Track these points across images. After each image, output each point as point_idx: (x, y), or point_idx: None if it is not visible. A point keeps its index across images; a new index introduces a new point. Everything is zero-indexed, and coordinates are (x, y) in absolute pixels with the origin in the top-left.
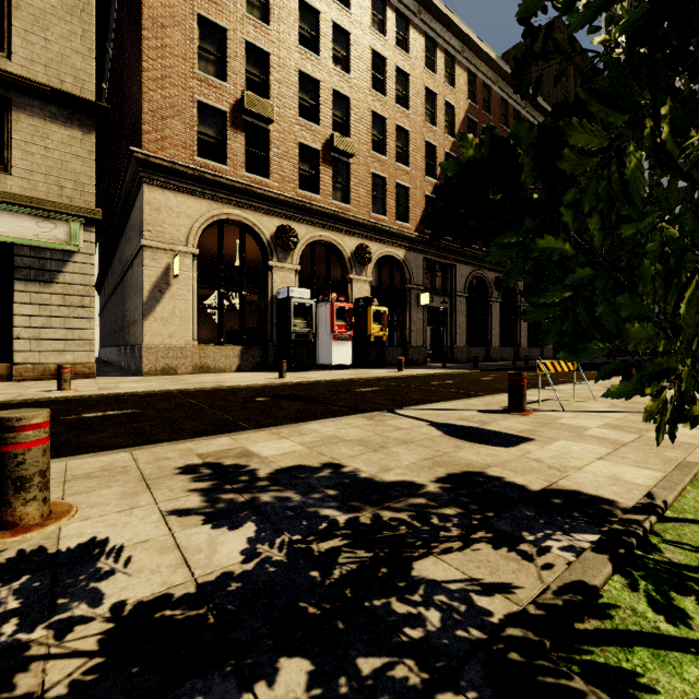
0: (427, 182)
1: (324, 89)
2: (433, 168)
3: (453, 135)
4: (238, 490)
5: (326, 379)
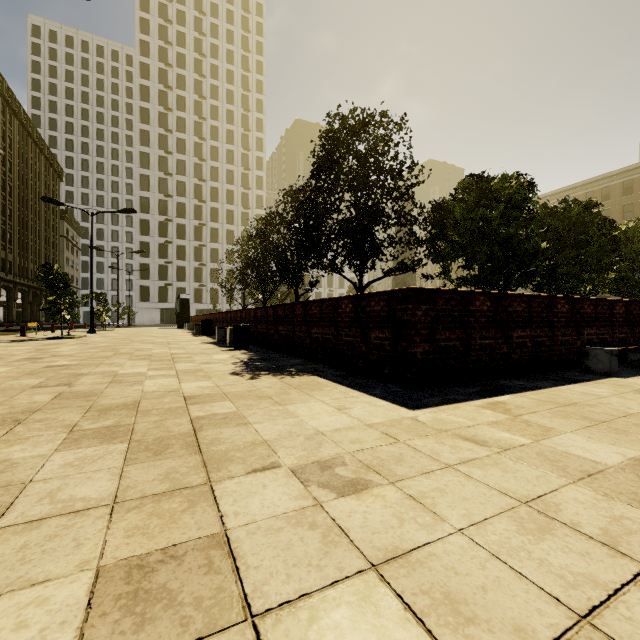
0: None
1: None
2: None
3: None
4: None
5: None
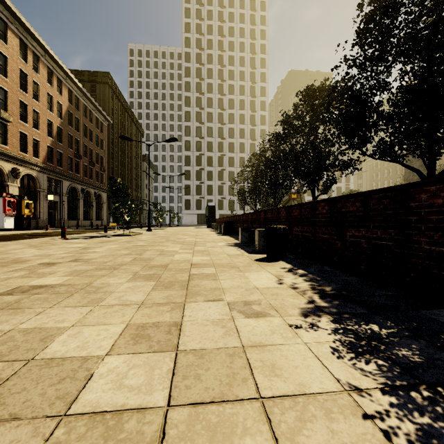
0: (49, 139)
1: None
2: (51, 132)
3: (61, 118)
4: (81, 237)
5: (24, 233)
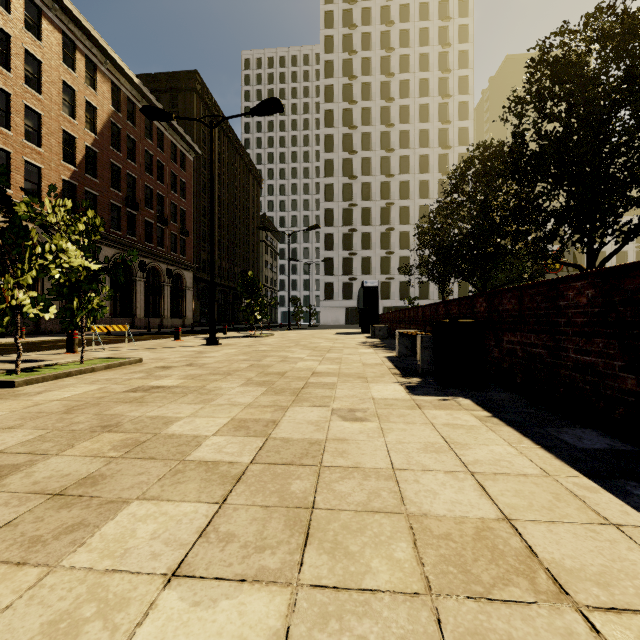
0: (65, 167)
1: None
2: (72, 156)
3: (96, 133)
4: None
5: None
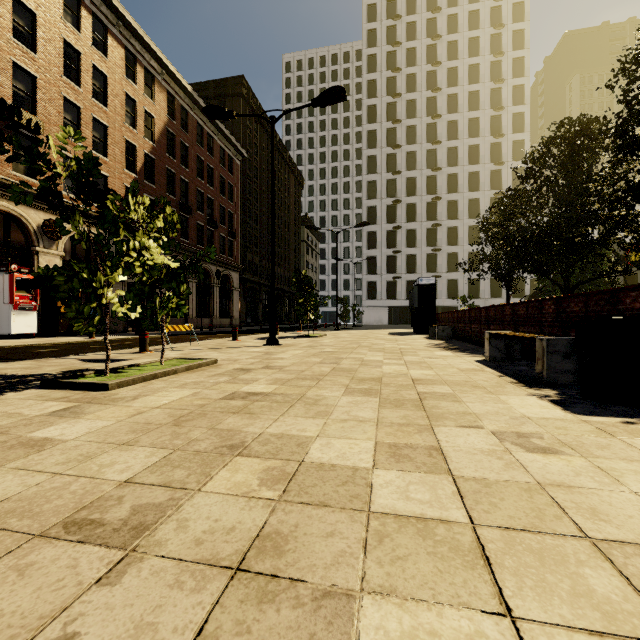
0: (127, 175)
1: (2, 57)
2: (133, 164)
3: (154, 141)
4: None
5: (2, 346)
